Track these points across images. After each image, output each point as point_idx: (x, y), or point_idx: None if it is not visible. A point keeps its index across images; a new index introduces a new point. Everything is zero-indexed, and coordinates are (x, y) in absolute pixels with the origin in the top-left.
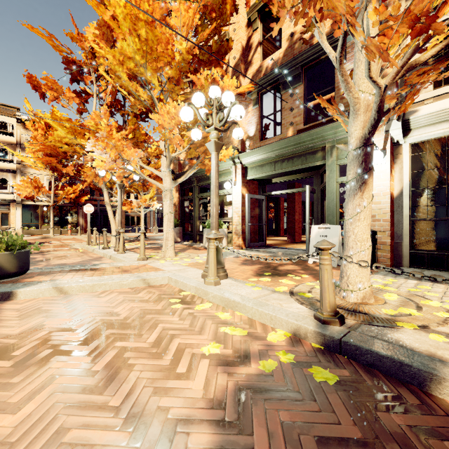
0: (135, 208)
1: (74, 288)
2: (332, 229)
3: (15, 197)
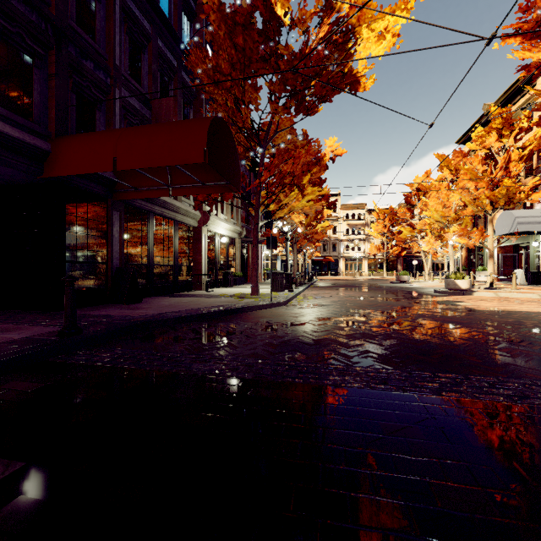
0: (439, 257)
1: (422, 283)
2: (520, 271)
3: (364, 254)
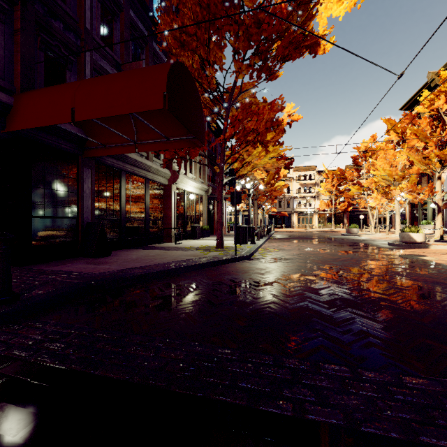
0: (382, 212)
1: (371, 236)
2: None
3: (314, 210)
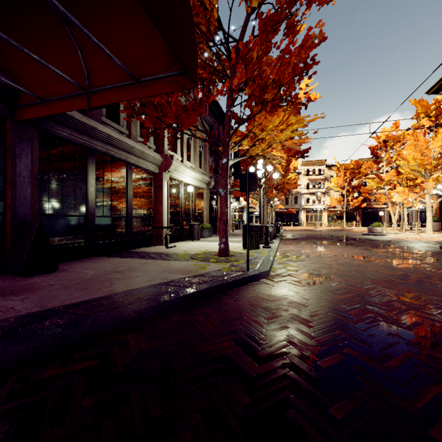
0: (399, 209)
1: (399, 235)
2: None
3: (324, 206)
